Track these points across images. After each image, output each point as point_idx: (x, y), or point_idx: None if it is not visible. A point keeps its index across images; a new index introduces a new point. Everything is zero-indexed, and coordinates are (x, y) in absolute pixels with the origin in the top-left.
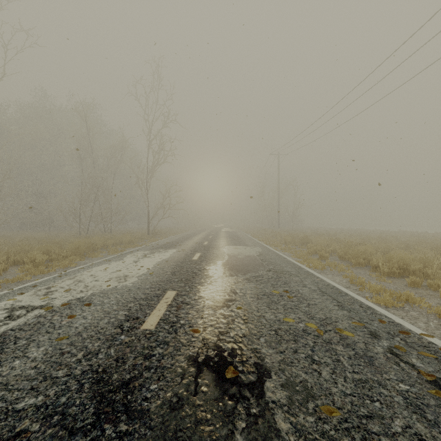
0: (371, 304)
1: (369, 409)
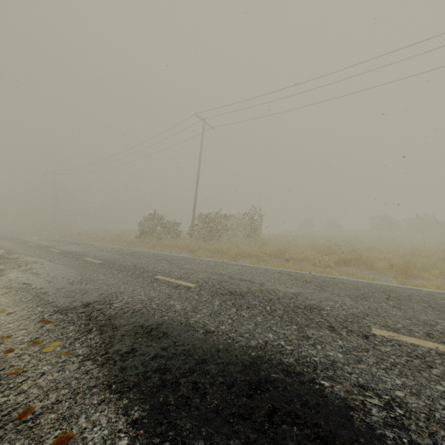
0: (68, 239)
1: (55, 241)
